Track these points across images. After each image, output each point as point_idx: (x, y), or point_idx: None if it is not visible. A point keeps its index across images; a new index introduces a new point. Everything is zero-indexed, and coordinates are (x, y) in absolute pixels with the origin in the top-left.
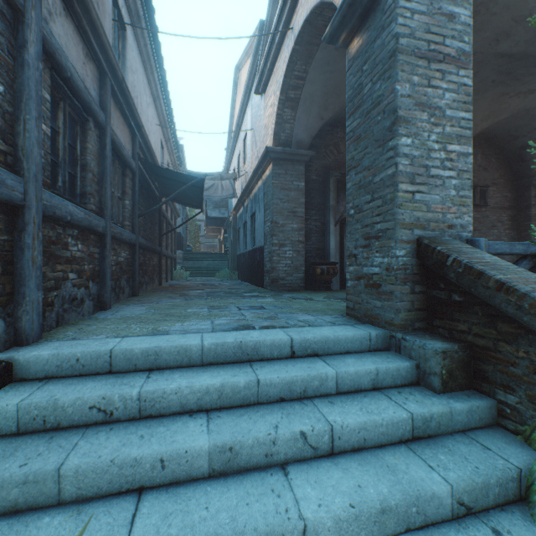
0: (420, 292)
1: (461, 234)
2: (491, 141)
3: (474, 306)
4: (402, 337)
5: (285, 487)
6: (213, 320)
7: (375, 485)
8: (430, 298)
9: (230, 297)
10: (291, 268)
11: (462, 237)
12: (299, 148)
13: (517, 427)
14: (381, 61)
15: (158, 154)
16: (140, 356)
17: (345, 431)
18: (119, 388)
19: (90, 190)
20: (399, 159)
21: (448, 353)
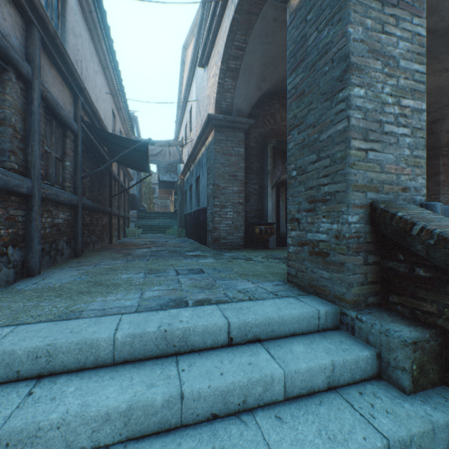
0: (374, 263)
1: (415, 197)
2: None
3: (447, 284)
4: (356, 316)
5: None
6: (144, 291)
7: None
8: (384, 270)
9: (172, 257)
10: (232, 228)
11: (416, 201)
12: (239, 116)
13: None
14: (329, 4)
15: (109, 121)
16: (25, 359)
17: None
18: None
19: (9, 147)
20: (351, 112)
21: (419, 343)
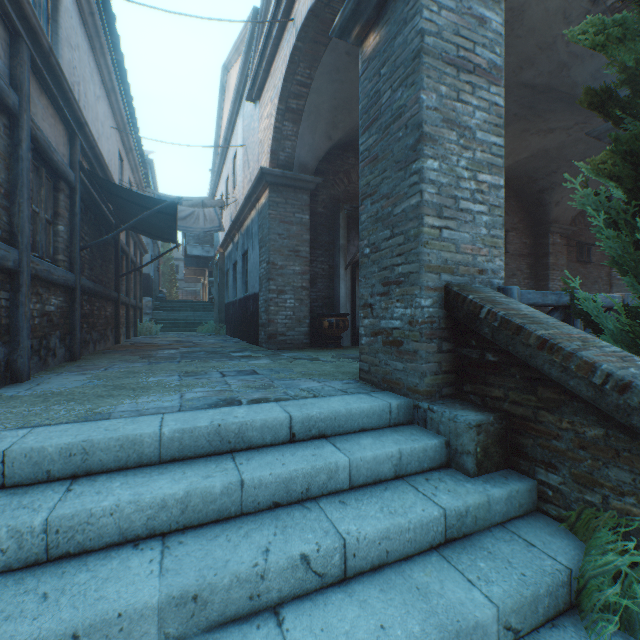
0: (449, 351)
1: (493, 280)
2: (511, 181)
3: (511, 367)
4: (428, 407)
5: None
6: (184, 393)
7: (403, 622)
8: (459, 358)
9: (213, 359)
10: (293, 320)
11: (494, 284)
12: (302, 173)
13: (560, 512)
14: (403, 63)
15: (114, 167)
16: (56, 457)
17: (362, 545)
18: (11, 515)
19: None
20: (424, 186)
21: (483, 426)
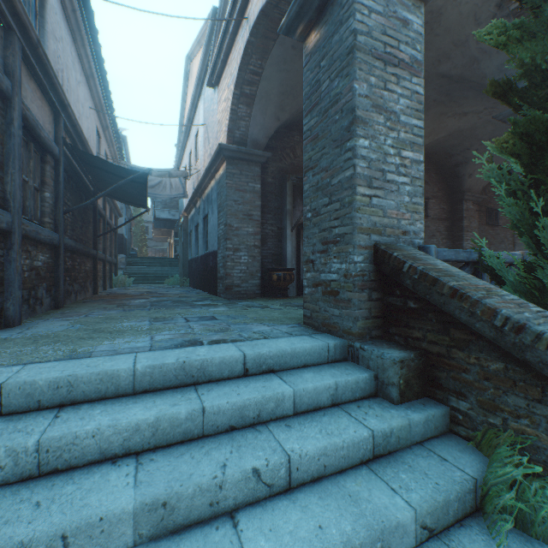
0: (377, 299)
1: (414, 240)
2: (431, 157)
3: (429, 312)
4: (360, 346)
5: (233, 543)
6: (154, 335)
7: (338, 523)
8: (386, 305)
9: (178, 307)
10: (247, 274)
11: (415, 244)
12: (255, 148)
13: (468, 433)
14: (339, 57)
15: (93, 142)
16: (46, 389)
17: (304, 460)
18: (8, 437)
19: None
20: (357, 161)
21: (405, 361)
